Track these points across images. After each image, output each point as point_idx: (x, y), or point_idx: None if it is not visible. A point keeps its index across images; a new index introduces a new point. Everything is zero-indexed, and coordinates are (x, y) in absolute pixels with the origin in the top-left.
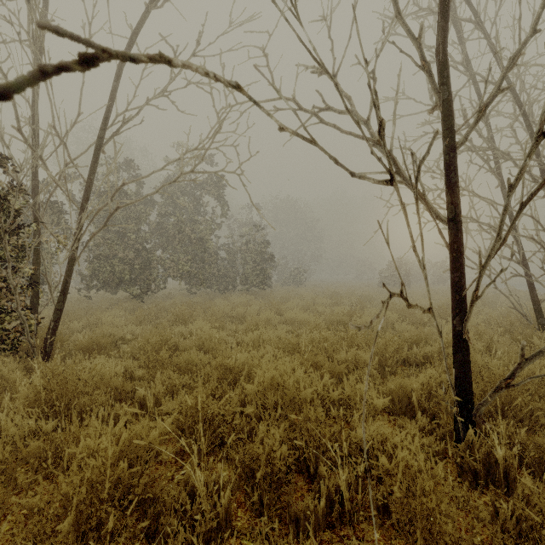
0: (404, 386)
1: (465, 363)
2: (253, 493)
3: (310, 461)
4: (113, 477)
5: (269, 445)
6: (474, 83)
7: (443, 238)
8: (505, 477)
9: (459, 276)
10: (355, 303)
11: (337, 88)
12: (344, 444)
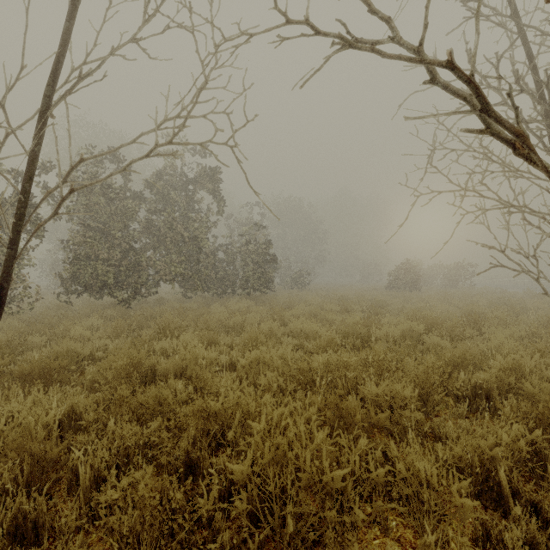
0: (480, 450)
1: None
2: None
3: None
4: None
5: None
6: (525, 41)
7: None
8: None
9: None
10: (368, 310)
11: None
12: None
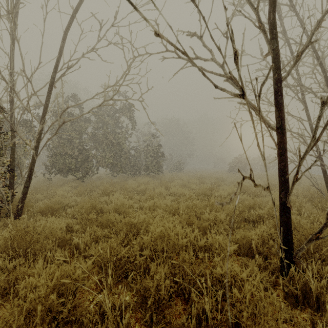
0: (247, 236)
1: (288, 222)
2: (146, 313)
3: (185, 289)
4: (46, 305)
5: (157, 280)
6: (289, 44)
7: (273, 140)
8: (317, 300)
9: (284, 165)
10: (214, 182)
11: (204, 20)
12: (208, 280)
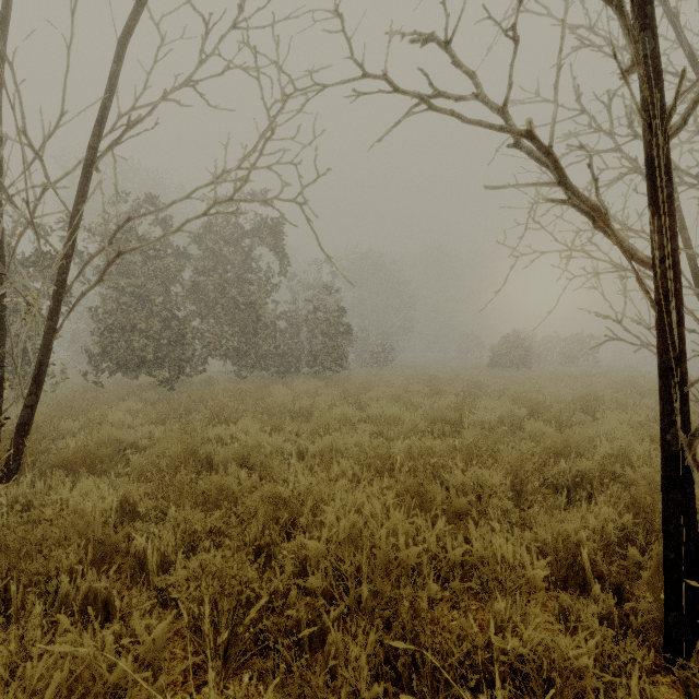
0: (566, 534)
1: (689, 508)
2: None
3: (421, 691)
4: None
5: (348, 683)
6: None
7: (645, 293)
8: None
9: (677, 357)
10: (463, 392)
11: None
12: (498, 696)
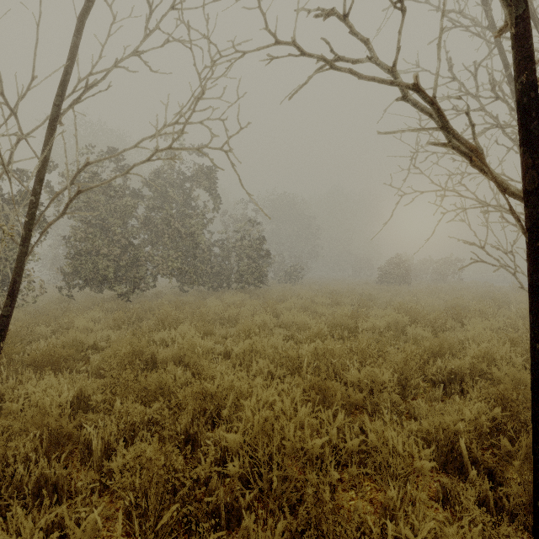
0: (445, 425)
1: None
2: None
3: None
4: None
5: None
6: (501, 50)
7: (517, 221)
8: None
9: None
10: (357, 303)
11: None
12: None
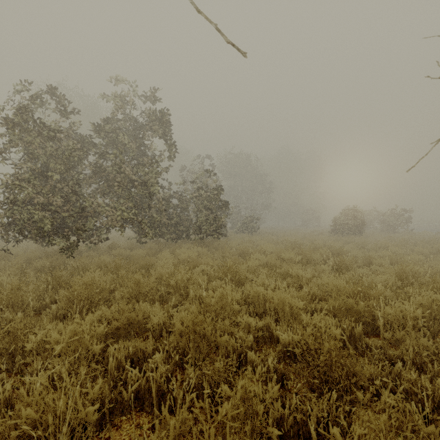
0: None
1: None
2: None
3: None
4: None
5: None
6: None
7: None
8: None
9: None
10: (334, 261)
11: None
12: None
